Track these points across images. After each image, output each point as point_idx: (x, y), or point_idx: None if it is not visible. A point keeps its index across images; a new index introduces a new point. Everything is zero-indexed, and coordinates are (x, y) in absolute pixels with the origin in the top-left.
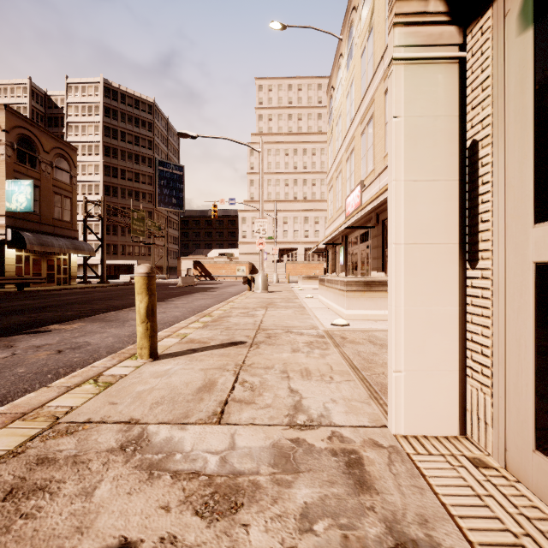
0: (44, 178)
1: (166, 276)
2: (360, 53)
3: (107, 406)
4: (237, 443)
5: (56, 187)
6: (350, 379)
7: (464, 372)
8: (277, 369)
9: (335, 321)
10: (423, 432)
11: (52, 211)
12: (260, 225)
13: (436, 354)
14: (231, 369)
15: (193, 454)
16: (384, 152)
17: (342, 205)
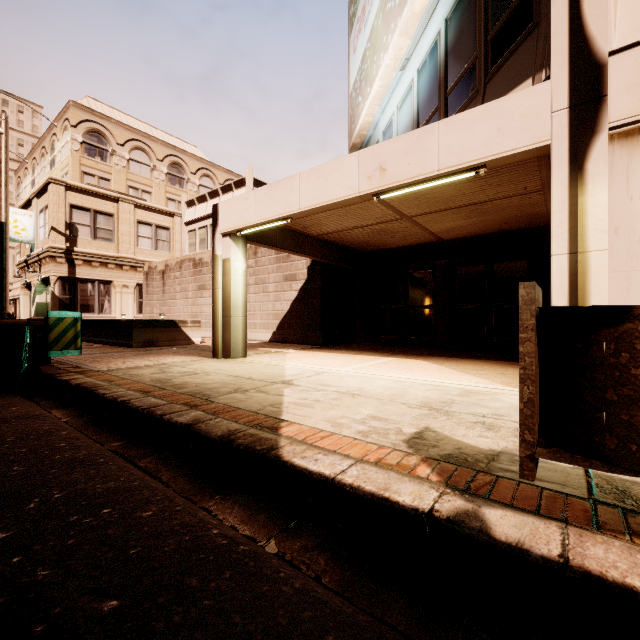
0: None
1: None
2: None
3: None
4: None
5: None
6: None
7: None
8: None
9: None
10: None
11: None
12: None
13: None
14: None
15: None
16: None
17: None
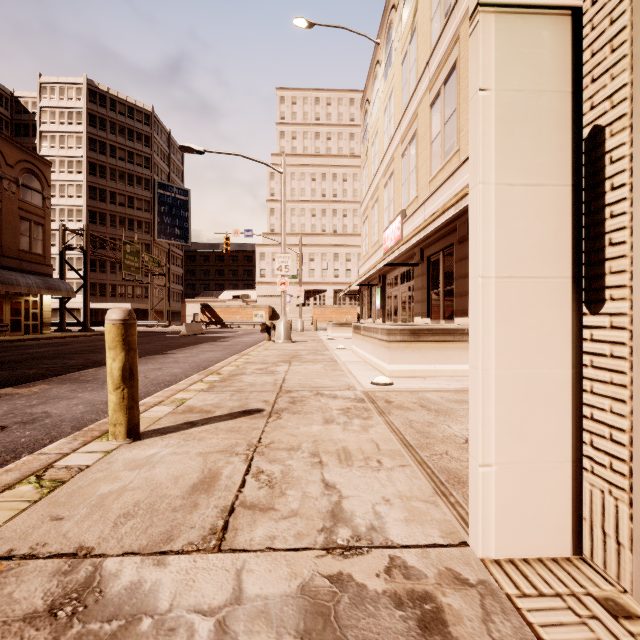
0: (6, 199)
1: (167, 322)
2: (401, 59)
3: (46, 523)
4: (245, 590)
5: (24, 210)
6: (405, 464)
7: (579, 463)
8: (306, 450)
9: (376, 379)
10: (522, 554)
11: (18, 241)
12: (282, 261)
13: (540, 439)
14: (242, 452)
15: (171, 617)
16: (430, 176)
17: (380, 238)
